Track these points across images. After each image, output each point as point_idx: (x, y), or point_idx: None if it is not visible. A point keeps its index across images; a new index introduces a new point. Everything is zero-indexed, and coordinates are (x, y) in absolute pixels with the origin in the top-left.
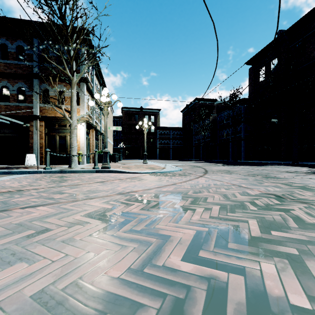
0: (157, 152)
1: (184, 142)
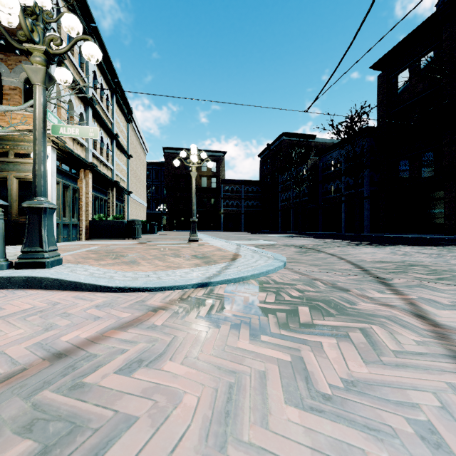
0: (221, 219)
1: (263, 204)
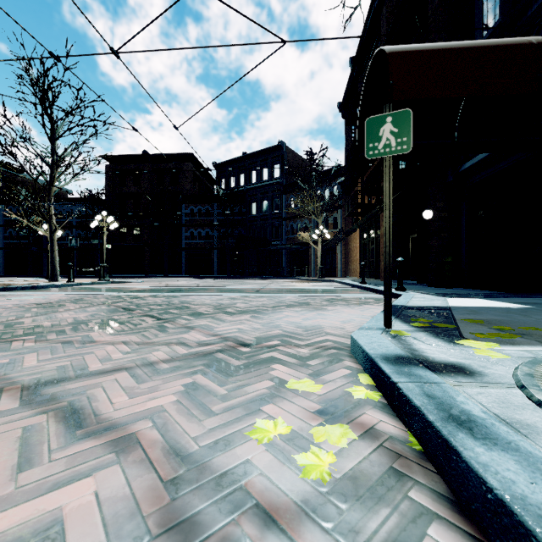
0: None
1: None
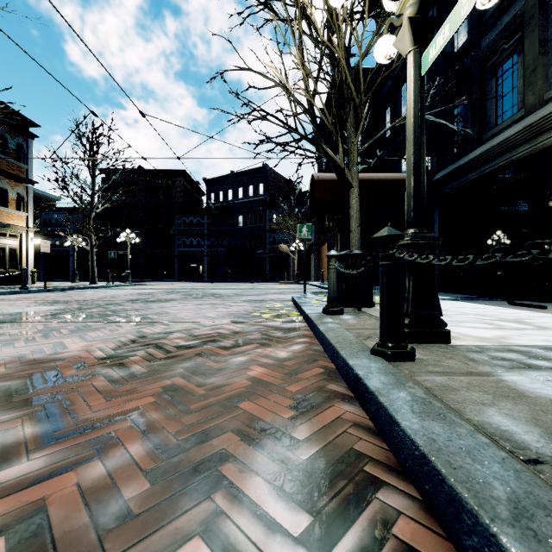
0: None
1: None
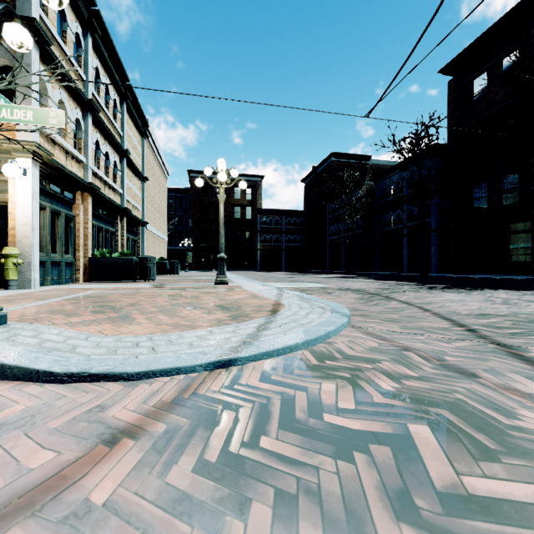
0: (258, 257)
1: (308, 238)
